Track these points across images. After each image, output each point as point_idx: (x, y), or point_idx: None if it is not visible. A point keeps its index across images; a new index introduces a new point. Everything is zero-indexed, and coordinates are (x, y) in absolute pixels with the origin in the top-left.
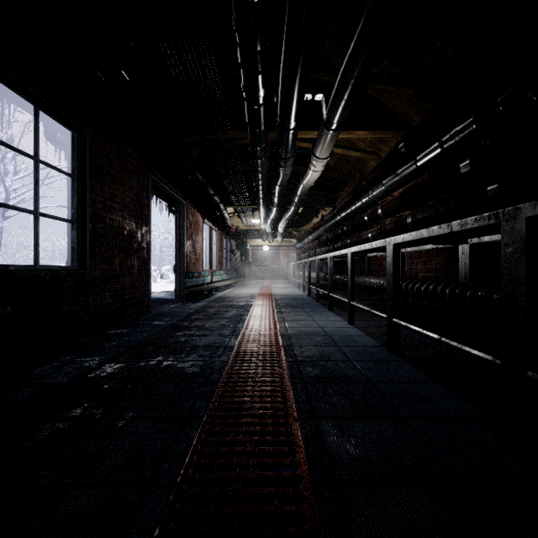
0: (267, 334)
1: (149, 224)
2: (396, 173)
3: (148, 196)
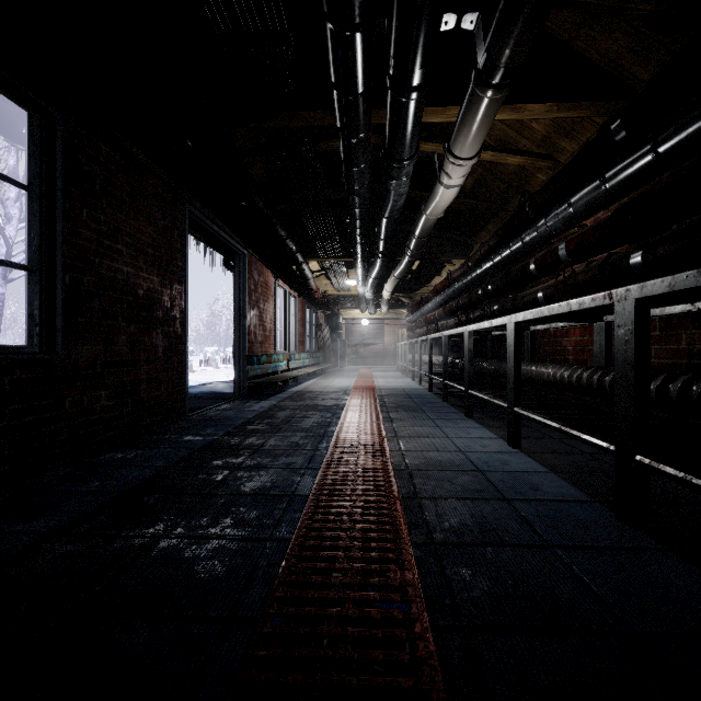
0: (369, 466)
1: (184, 282)
2: (602, 178)
3: (183, 237)
